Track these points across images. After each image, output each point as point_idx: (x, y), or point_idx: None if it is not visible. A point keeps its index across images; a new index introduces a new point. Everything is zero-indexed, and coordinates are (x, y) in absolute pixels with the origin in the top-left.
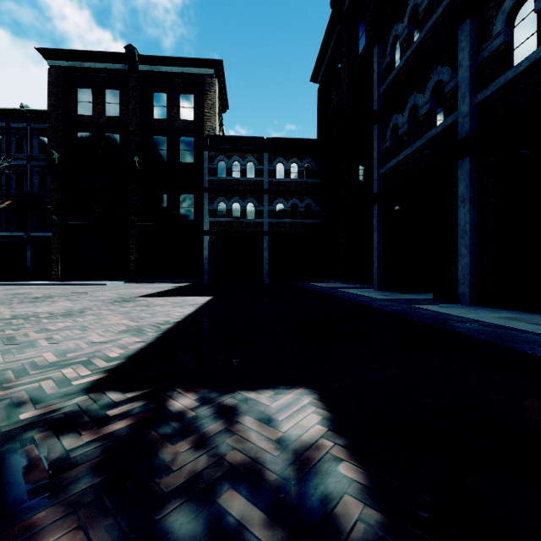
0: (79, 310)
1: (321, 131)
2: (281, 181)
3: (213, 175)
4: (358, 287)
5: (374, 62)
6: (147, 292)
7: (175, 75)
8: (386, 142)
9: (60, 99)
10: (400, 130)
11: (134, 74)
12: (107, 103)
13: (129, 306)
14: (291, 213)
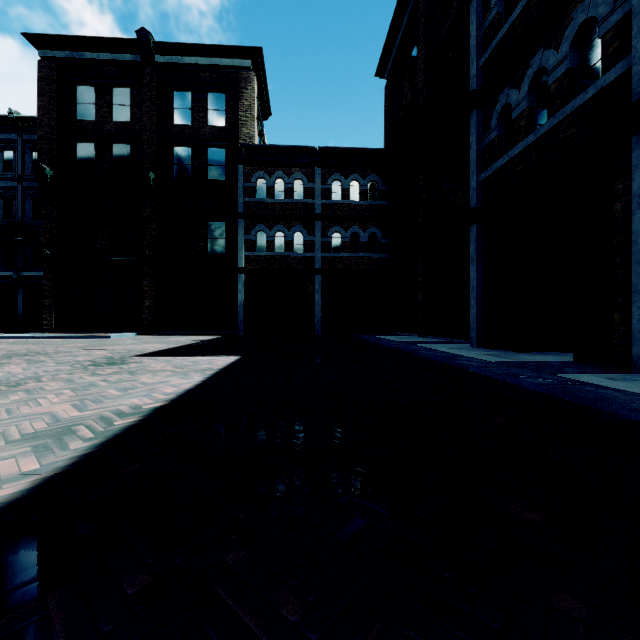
0: (16, 381)
1: (390, 139)
2: (337, 204)
3: (250, 196)
4: (445, 342)
5: (471, 22)
6: (153, 349)
7: (201, 68)
8: (490, 134)
9: (54, 99)
10: (514, 112)
11: (149, 67)
12: (115, 105)
13: (105, 373)
14: (350, 245)
